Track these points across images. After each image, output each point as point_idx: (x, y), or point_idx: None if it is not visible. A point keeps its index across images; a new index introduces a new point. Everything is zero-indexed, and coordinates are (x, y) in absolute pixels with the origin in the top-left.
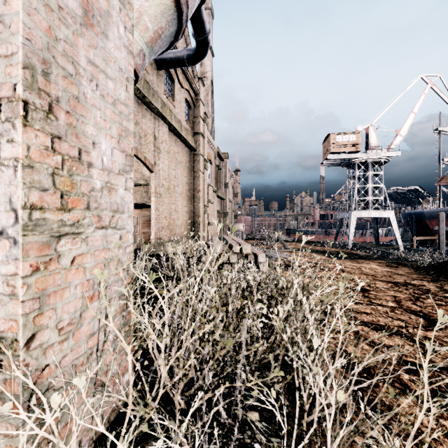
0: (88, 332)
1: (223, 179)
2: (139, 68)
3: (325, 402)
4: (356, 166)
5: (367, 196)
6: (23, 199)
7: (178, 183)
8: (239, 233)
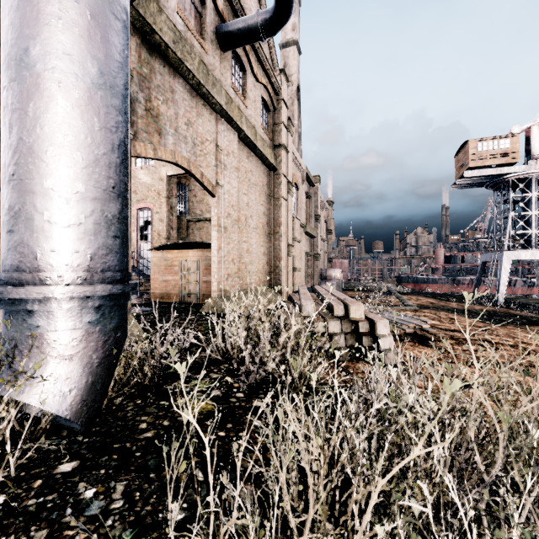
0: None
1: (313, 211)
2: None
3: None
4: (510, 185)
5: (528, 228)
6: None
7: (252, 213)
8: (336, 282)
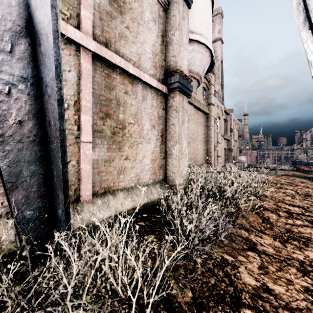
0: (182, 175)
1: (229, 127)
2: None
3: (229, 194)
4: None
5: None
6: (177, 154)
7: (198, 134)
8: (239, 162)
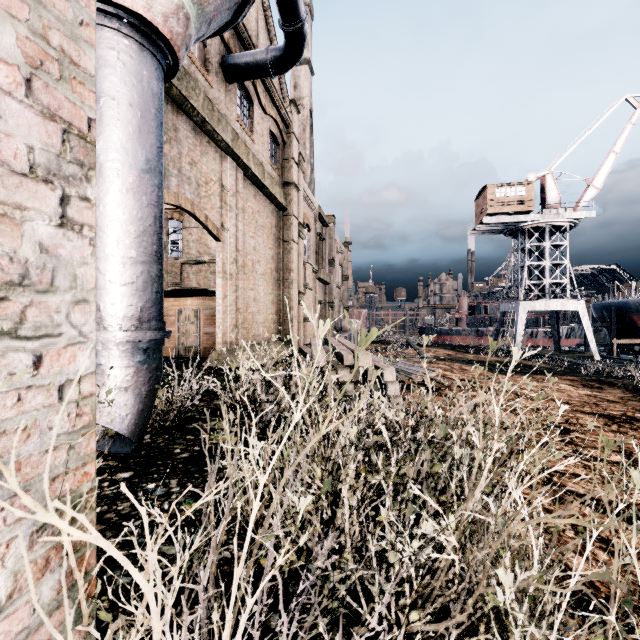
0: None
1: (327, 254)
2: (178, 41)
3: None
4: (526, 233)
5: (543, 278)
6: None
7: (260, 257)
8: (352, 334)
